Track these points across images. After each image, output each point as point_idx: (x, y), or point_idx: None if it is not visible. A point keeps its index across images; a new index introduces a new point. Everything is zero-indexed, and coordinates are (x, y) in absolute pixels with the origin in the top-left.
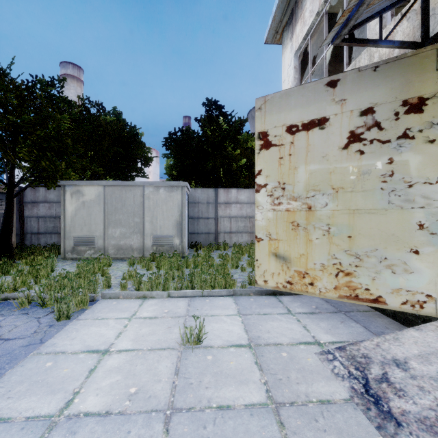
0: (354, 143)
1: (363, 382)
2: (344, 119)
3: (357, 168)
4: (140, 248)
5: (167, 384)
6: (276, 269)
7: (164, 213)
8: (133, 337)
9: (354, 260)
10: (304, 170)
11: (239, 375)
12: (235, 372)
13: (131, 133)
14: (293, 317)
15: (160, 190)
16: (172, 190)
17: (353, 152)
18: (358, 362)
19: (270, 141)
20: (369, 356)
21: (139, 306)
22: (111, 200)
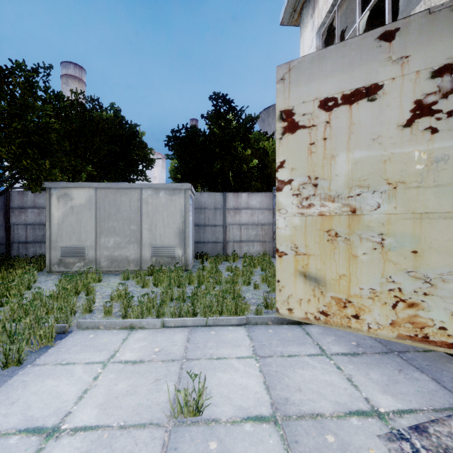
0: (422, 117)
1: None
2: (406, 84)
3: (427, 152)
4: (137, 259)
5: None
6: (304, 294)
7: (165, 219)
8: (102, 399)
9: (421, 285)
10: (345, 159)
11: None
12: None
13: (130, 130)
14: (330, 362)
15: (160, 193)
16: (173, 193)
17: (420, 130)
18: None
19: (297, 121)
20: None
21: (122, 342)
22: (103, 205)
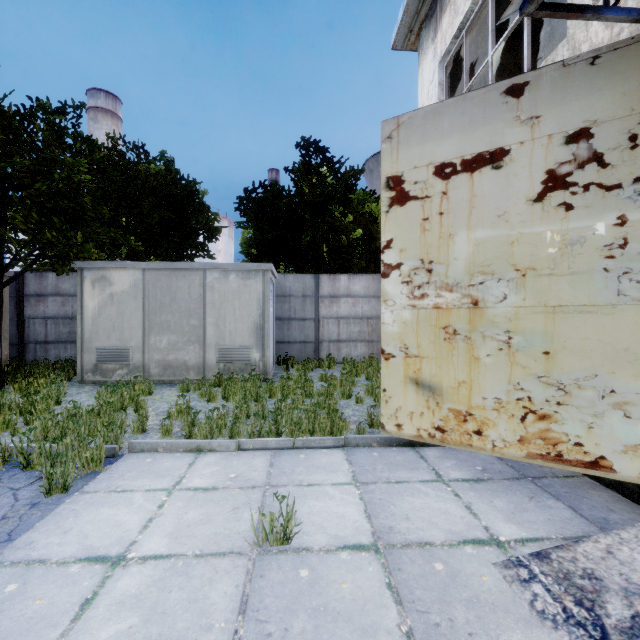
0: (555, 191)
1: (595, 634)
2: (537, 150)
3: (560, 233)
4: (199, 365)
5: (223, 637)
6: (416, 406)
7: (236, 311)
8: (171, 528)
9: (554, 393)
10: (465, 239)
11: (358, 614)
12: (351, 608)
13: (188, 189)
14: (448, 489)
15: (230, 276)
16: (248, 276)
17: (553, 206)
18: (579, 587)
19: (407, 191)
20: (597, 576)
21: (188, 467)
22: (154, 292)
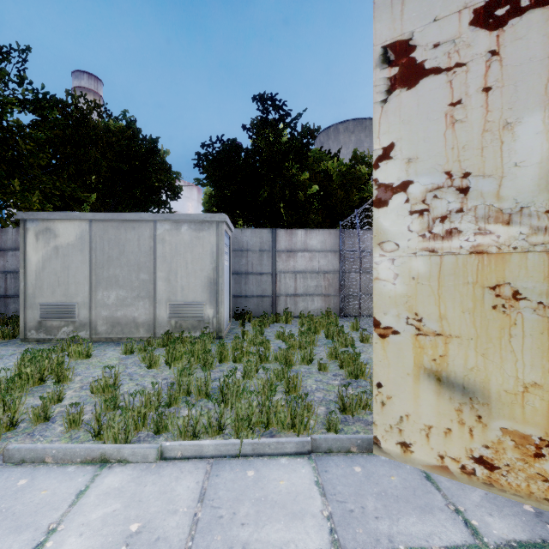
0: None
1: None
2: None
3: None
4: (149, 322)
5: None
6: (438, 416)
7: (189, 265)
8: None
9: None
10: (539, 128)
11: None
12: None
13: (146, 145)
14: None
15: (182, 228)
16: (201, 228)
17: None
18: None
19: (420, 62)
20: None
21: (72, 503)
22: (101, 245)
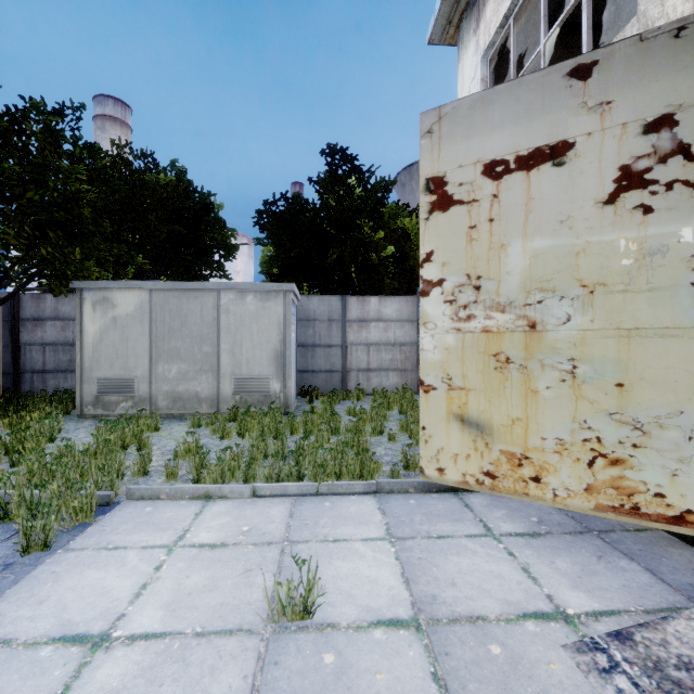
0: (631, 191)
1: None
2: (608, 142)
3: (637, 241)
4: (213, 397)
5: None
6: (462, 447)
7: (254, 337)
8: (168, 596)
9: (629, 433)
10: (520, 250)
11: None
12: None
13: (201, 202)
14: (499, 546)
15: (247, 298)
16: (267, 298)
17: (628, 209)
18: (676, 682)
19: (450, 194)
20: None
21: (194, 518)
22: (162, 315)
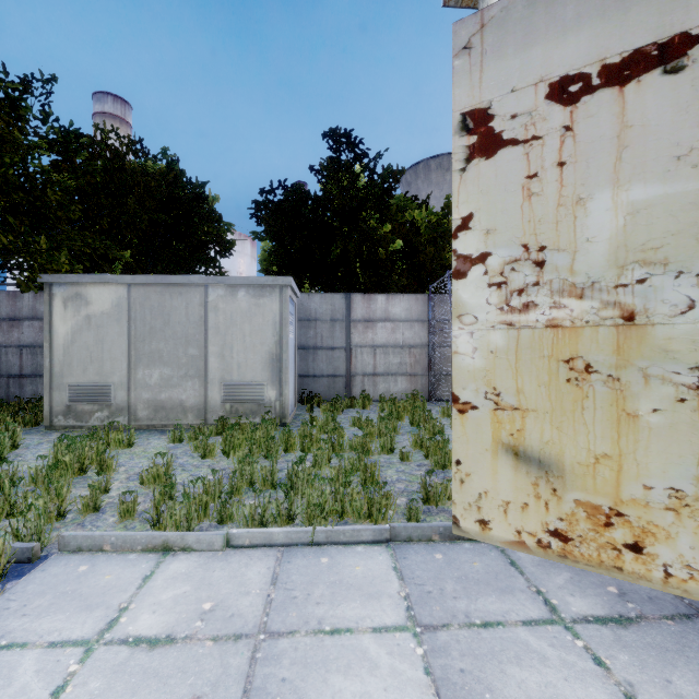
0: None
1: None
2: None
3: None
4: (199, 406)
5: None
6: (515, 492)
7: (246, 338)
8: None
9: None
10: (608, 205)
11: None
12: None
13: (192, 191)
14: (577, 644)
15: (238, 294)
16: (261, 294)
17: None
18: None
19: (498, 132)
20: None
21: (139, 586)
22: (142, 314)
